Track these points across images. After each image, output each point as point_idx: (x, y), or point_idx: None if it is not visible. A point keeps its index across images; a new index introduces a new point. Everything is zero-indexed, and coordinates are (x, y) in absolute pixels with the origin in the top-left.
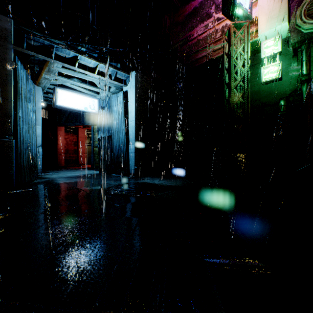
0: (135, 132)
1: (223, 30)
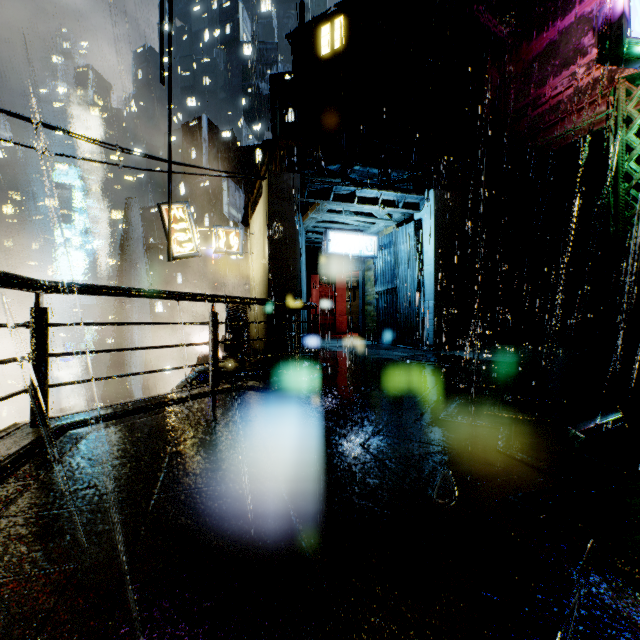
0: (434, 281)
1: (612, 76)
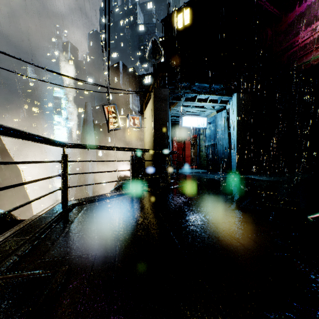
0: (236, 140)
1: None
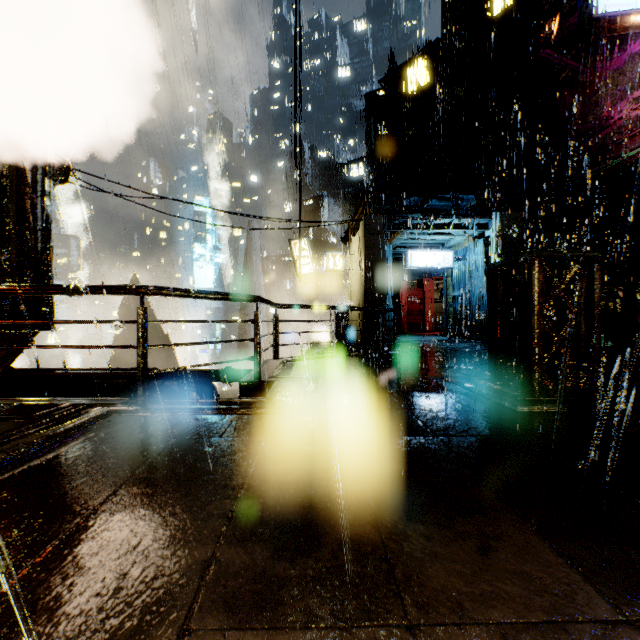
0: None
1: None
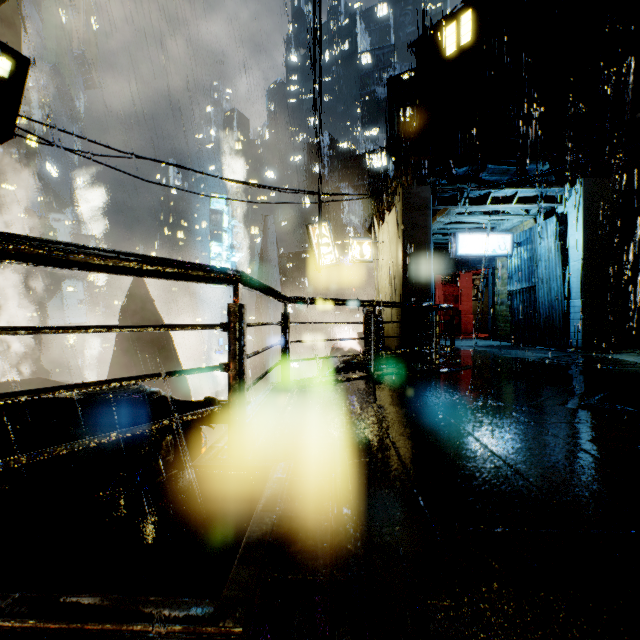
0: (583, 278)
1: None
